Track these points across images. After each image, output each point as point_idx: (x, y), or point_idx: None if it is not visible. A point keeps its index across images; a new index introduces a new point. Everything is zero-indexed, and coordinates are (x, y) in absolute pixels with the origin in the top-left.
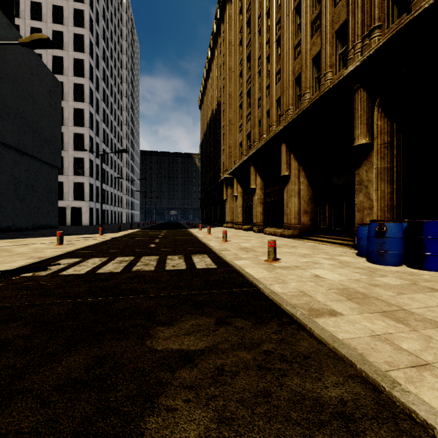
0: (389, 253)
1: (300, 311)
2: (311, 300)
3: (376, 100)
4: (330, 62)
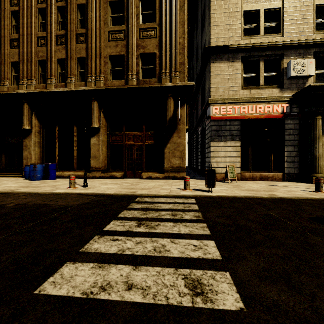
0: (38, 176)
1: (8, 191)
2: (10, 189)
3: (33, 111)
4: (7, 76)
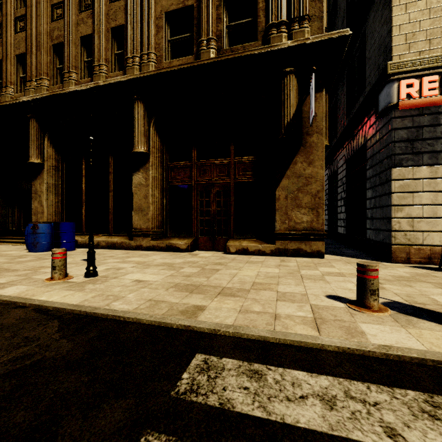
0: (40, 244)
1: None
2: None
3: (46, 132)
4: (11, 79)
